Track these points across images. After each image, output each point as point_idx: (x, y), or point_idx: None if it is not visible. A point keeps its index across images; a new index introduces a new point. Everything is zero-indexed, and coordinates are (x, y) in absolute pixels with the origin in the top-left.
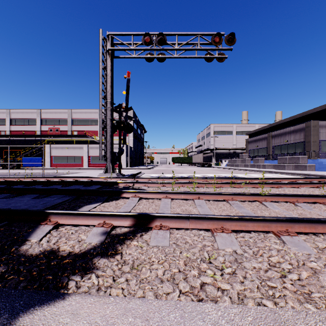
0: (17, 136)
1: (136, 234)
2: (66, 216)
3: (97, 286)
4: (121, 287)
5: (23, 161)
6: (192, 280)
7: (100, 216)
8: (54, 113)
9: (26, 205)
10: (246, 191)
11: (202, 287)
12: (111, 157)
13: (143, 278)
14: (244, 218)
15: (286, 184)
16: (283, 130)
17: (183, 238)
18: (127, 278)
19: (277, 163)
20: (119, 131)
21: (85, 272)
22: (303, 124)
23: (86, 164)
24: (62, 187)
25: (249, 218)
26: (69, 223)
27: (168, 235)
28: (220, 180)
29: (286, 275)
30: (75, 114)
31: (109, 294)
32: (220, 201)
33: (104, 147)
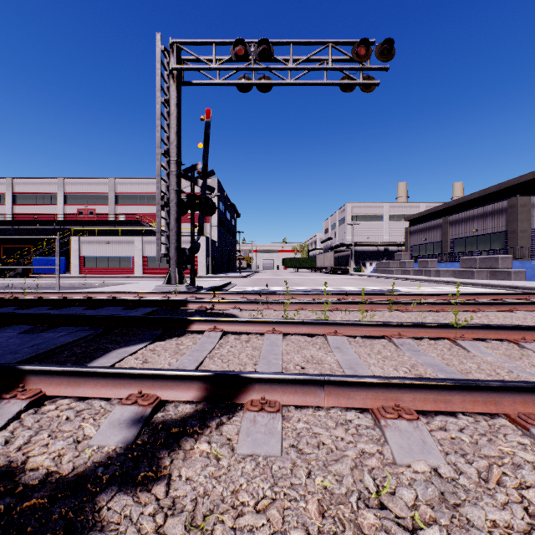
0: (25, 223)
1: (207, 422)
2: (61, 379)
3: None
4: None
5: (34, 264)
6: None
7: (132, 379)
8: (87, 185)
9: None
10: (418, 318)
11: None
12: (177, 256)
13: None
14: (442, 384)
15: (488, 304)
16: (469, 212)
17: (311, 431)
18: None
19: (459, 267)
20: (192, 212)
21: None
22: (504, 202)
23: (140, 269)
24: (85, 310)
25: (454, 385)
26: (65, 394)
27: (279, 426)
28: (368, 296)
29: None
30: (122, 187)
31: None
32: (375, 338)
33: (166, 240)
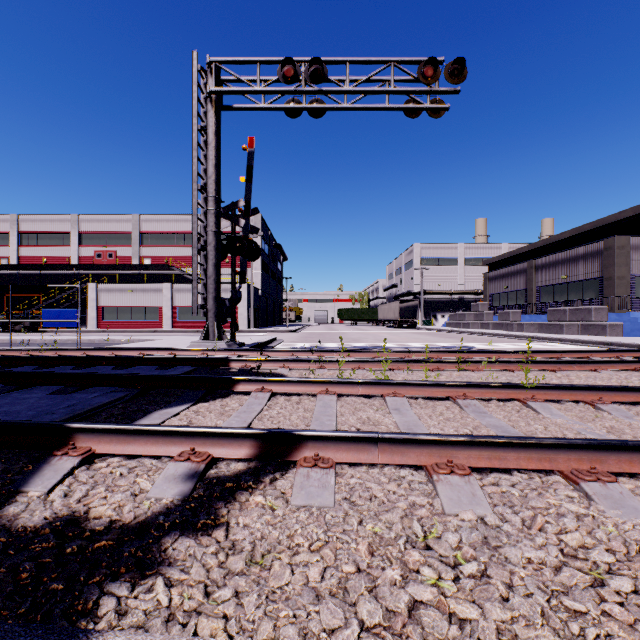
0: (32, 268)
1: (261, 478)
2: (111, 437)
3: (167, 609)
4: (224, 612)
5: (44, 316)
6: (388, 594)
7: (183, 437)
8: (106, 222)
9: (32, 408)
10: (490, 379)
11: (412, 611)
12: (216, 308)
13: (276, 588)
14: (497, 441)
15: (570, 363)
16: (558, 255)
17: (364, 486)
18: (238, 590)
19: (546, 320)
20: (232, 257)
21: (141, 572)
22: (598, 243)
23: (169, 322)
24: (114, 369)
25: (508, 442)
26: (115, 451)
27: (333, 481)
28: (435, 354)
29: (603, 581)
30: (147, 224)
31: (194, 631)
32: (439, 400)
33: (202, 288)
